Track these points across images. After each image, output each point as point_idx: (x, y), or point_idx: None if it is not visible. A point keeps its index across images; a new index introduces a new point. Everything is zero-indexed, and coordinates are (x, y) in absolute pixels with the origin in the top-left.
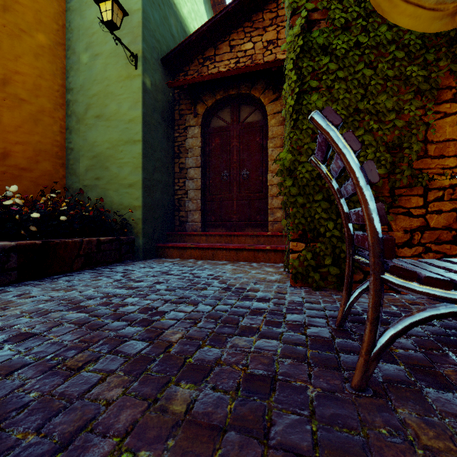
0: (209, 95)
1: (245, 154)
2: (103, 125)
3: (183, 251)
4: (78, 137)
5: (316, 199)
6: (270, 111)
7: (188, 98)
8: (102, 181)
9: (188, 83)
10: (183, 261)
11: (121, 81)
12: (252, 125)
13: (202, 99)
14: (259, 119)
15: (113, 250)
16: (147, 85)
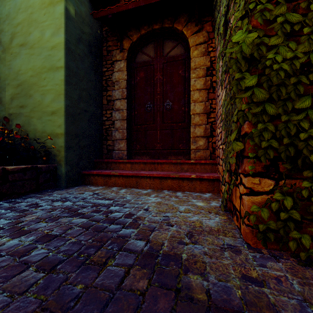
0: (134, 30)
1: (168, 86)
2: (27, 53)
3: (108, 179)
4: (4, 66)
5: (298, 107)
6: (192, 43)
7: (114, 35)
8: (26, 108)
9: (112, 13)
10: (106, 190)
11: (44, 8)
12: (175, 58)
13: (128, 35)
14: (181, 53)
15: (27, 179)
16: (71, 13)
